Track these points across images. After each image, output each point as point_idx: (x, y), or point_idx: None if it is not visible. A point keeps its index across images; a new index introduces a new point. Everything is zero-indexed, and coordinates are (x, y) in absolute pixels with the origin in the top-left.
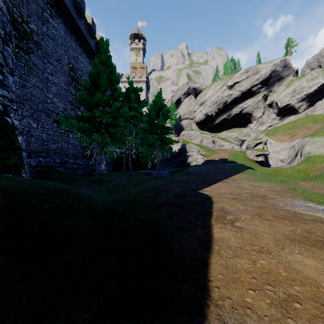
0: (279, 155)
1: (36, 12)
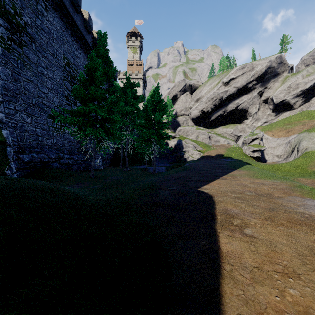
0: (275, 151)
1: (30, 5)
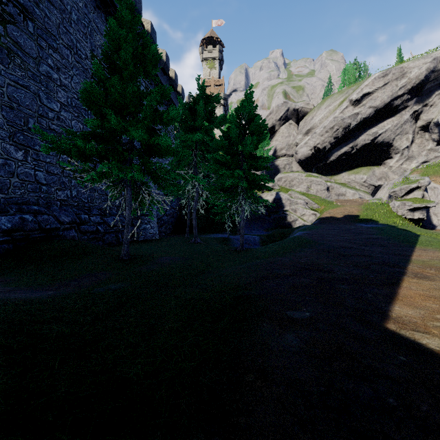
0: None
1: None
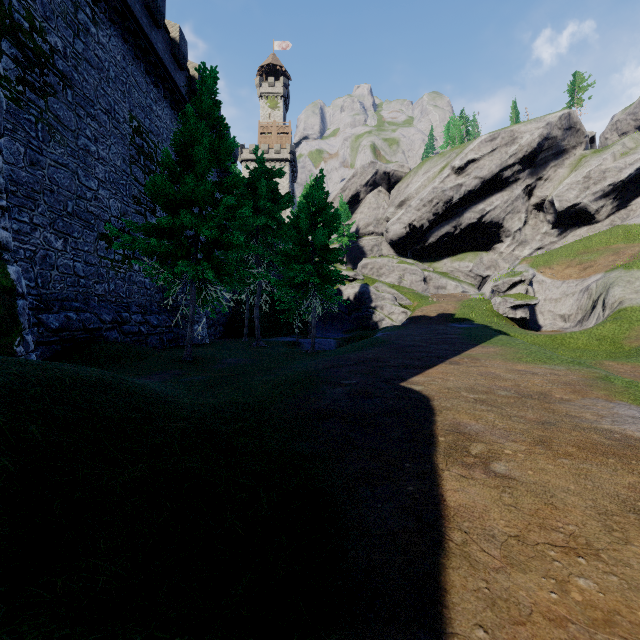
0: (558, 307)
1: (61, 12)
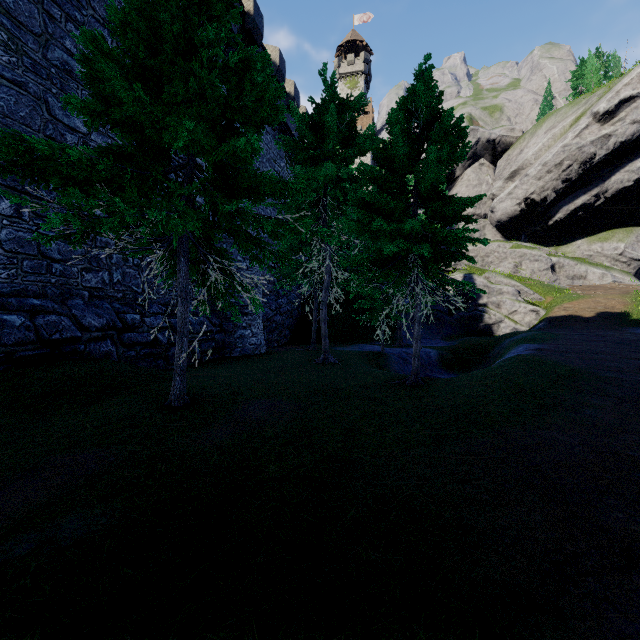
0: None
1: None
